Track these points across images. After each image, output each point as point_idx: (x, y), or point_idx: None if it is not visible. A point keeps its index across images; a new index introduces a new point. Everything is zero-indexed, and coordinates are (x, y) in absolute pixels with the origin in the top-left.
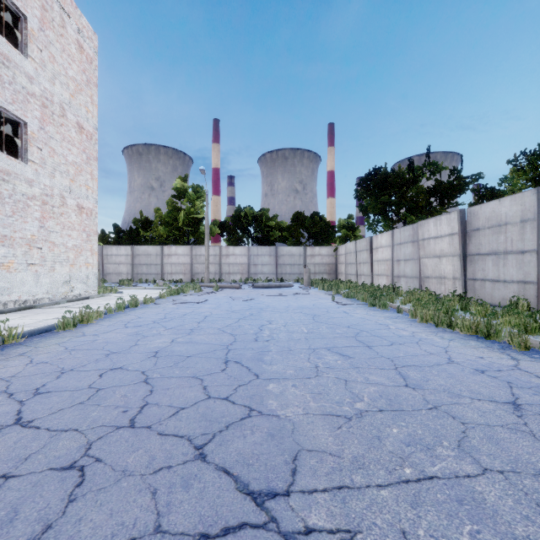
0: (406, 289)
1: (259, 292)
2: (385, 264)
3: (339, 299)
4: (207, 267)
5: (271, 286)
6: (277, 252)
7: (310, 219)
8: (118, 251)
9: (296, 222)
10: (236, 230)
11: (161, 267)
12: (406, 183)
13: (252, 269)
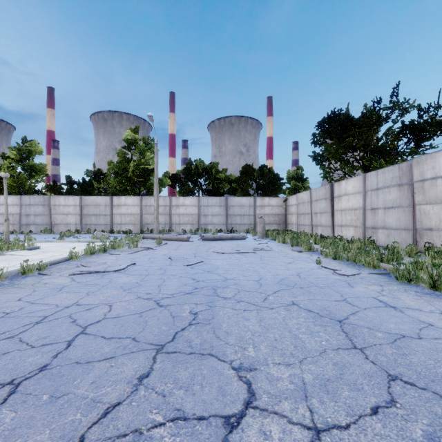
0: (387, 243)
1: (209, 246)
2: (352, 213)
3: (327, 263)
4: (156, 218)
5: (222, 238)
6: (227, 203)
7: (258, 171)
8: (66, 201)
9: (245, 174)
10: (187, 182)
11: (110, 218)
12: (378, 121)
13: (202, 220)
